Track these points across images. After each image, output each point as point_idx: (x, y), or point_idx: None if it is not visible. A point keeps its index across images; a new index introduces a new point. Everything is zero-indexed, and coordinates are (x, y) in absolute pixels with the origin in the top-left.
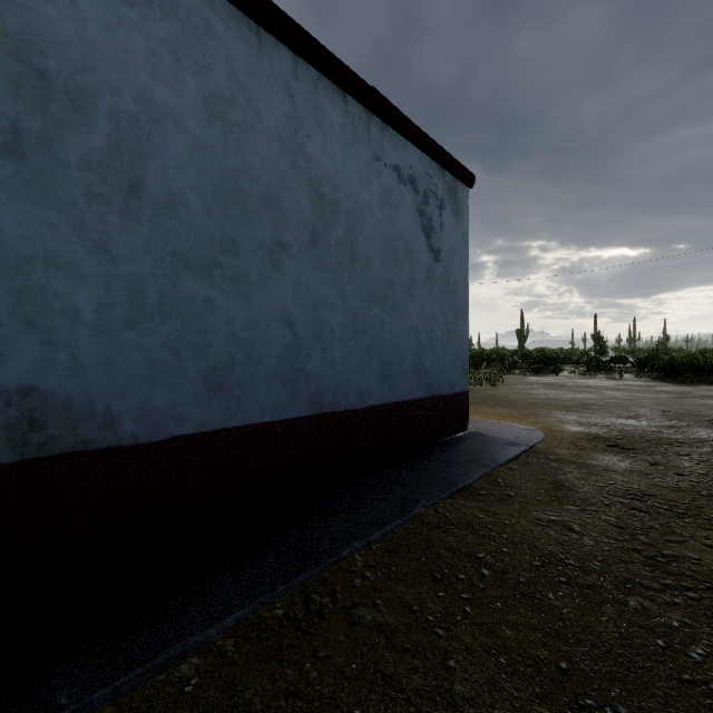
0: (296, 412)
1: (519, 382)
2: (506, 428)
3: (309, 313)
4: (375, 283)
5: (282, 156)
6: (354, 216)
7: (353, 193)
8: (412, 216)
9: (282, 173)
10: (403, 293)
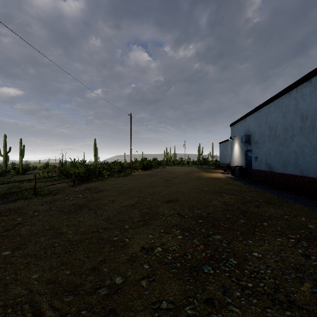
0: (297, 174)
1: None
2: None
3: (299, 149)
4: None
5: (294, 114)
6: (314, 115)
7: (314, 107)
8: None
9: (294, 118)
10: None
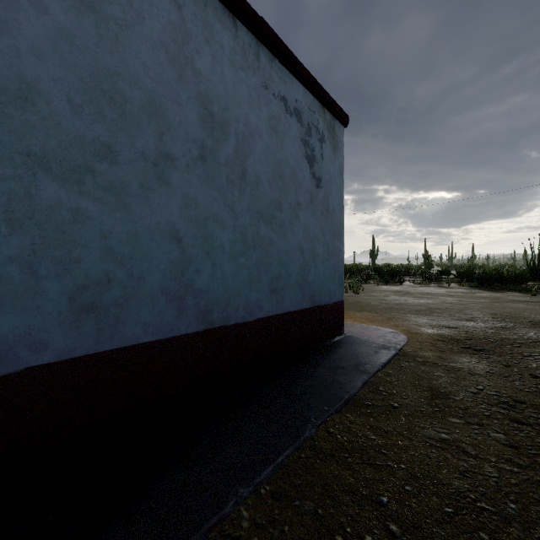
0: (184, 329)
1: (375, 290)
2: (374, 331)
3: (198, 229)
4: (264, 203)
5: (168, 66)
6: (244, 138)
7: (243, 115)
8: (297, 145)
9: (168, 83)
10: (290, 214)
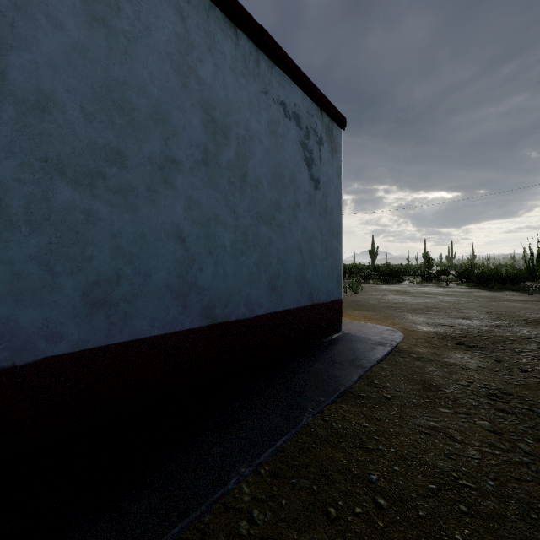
0: (188, 324)
1: (374, 290)
2: (372, 329)
3: (201, 229)
4: (264, 204)
5: (173, 74)
6: (245, 142)
7: (244, 120)
8: (296, 148)
9: (173, 91)
10: (289, 214)
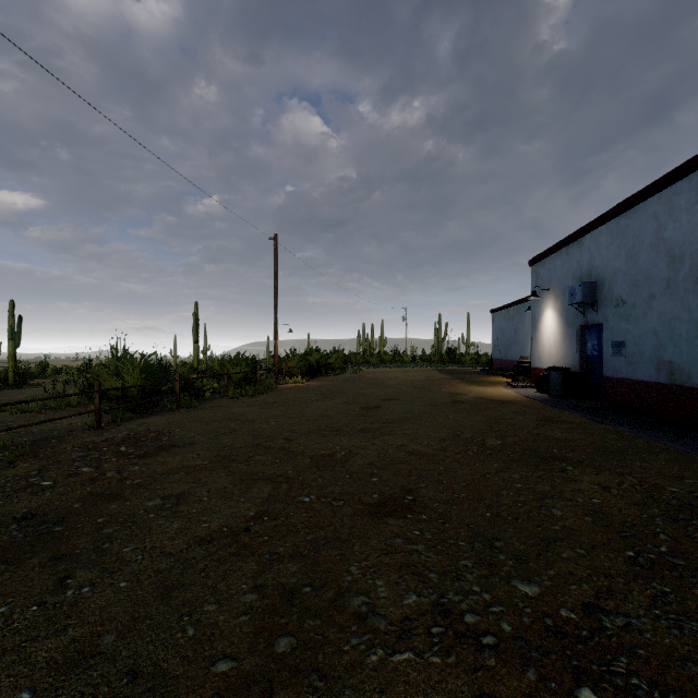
0: None
1: None
2: None
3: None
4: None
5: None
6: None
7: None
8: None
9: None
10: None
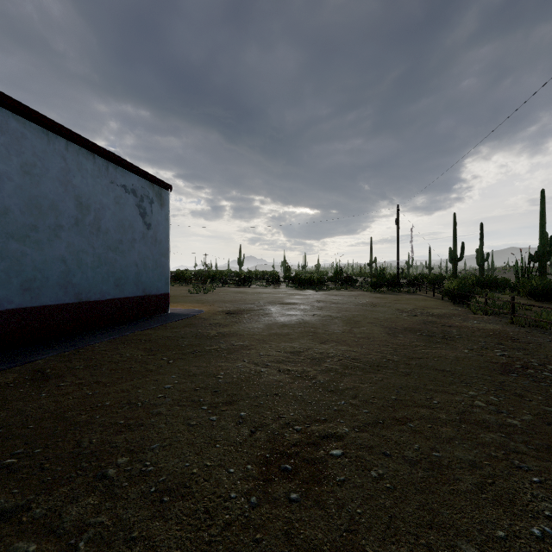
0: (68, 301)
1: (223, 291)
2: (189, 310)
3: (74, 256)
4: (112, 241)
5: (60, 187)
6: (100, 211)
7: (99, 200)
8: (134, 208)
9: (60, 194)
10: (128, 245)
